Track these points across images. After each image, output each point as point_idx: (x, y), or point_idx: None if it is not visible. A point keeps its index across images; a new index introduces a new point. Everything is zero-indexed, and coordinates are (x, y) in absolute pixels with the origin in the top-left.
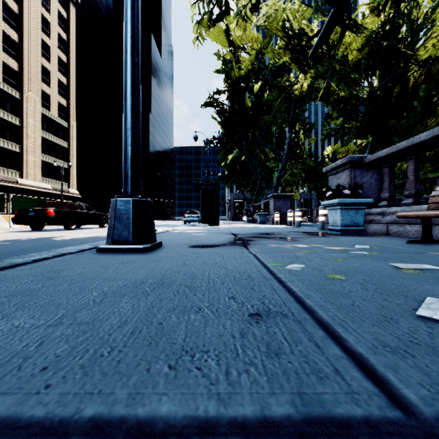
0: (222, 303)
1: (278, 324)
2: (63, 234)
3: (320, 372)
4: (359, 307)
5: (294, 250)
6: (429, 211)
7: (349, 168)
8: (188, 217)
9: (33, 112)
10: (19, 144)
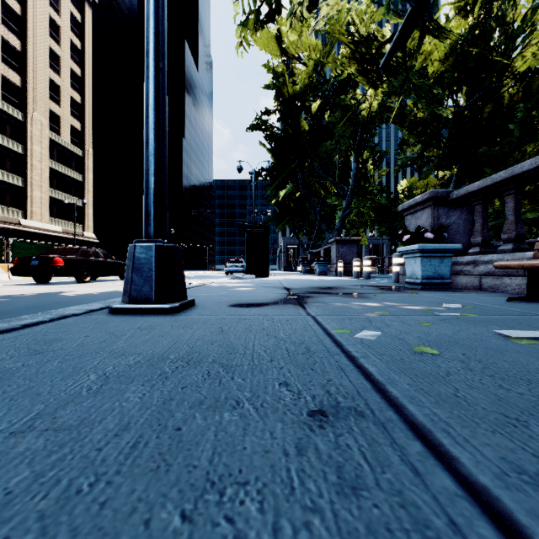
0: (270, 393)
1: (352, 430)
2: (74, 288)
3: (427, 527)
4: (465, 400)
5: (365, 310)
6: (536, 260)
7: (431, 206)
8: (230, 267)
9: (40, 138)
10: (22, 176)
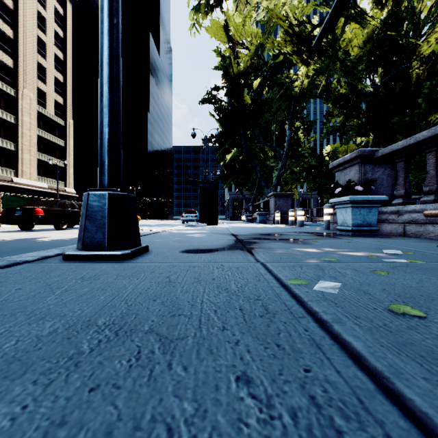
0: (224, 402)
1: None
2: (50, 234)
3: None
4: None
5: (311, 256)
6: None
7: (359, 163)
8: (186, 217)
9: (29, 110)
10: (14, 142)
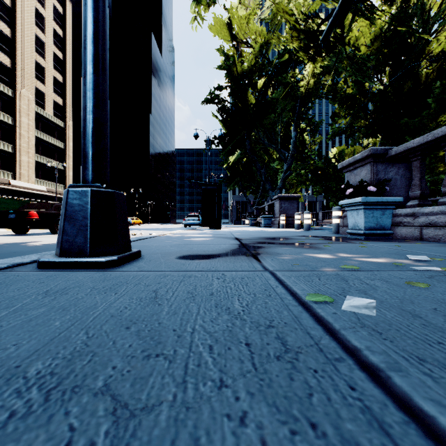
0: None
1: None
2: (44, 238)
3: None
4: None
5: (326, 263)
6: None
7: (371, 162)
8: (188, 220)
9: (27, 111)
10: (12, 144)
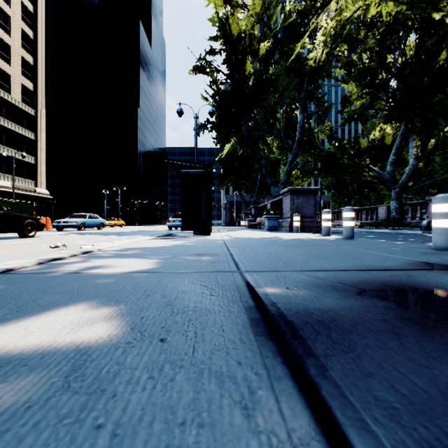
0: None
1: None
2: None
3: None
4: None
5: None
6: None
7: None
8: (173, 222)
9: None
10: None
